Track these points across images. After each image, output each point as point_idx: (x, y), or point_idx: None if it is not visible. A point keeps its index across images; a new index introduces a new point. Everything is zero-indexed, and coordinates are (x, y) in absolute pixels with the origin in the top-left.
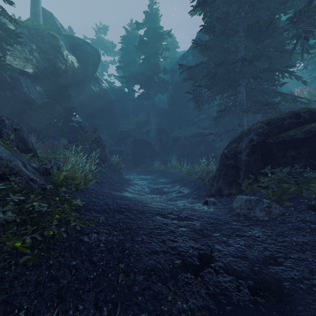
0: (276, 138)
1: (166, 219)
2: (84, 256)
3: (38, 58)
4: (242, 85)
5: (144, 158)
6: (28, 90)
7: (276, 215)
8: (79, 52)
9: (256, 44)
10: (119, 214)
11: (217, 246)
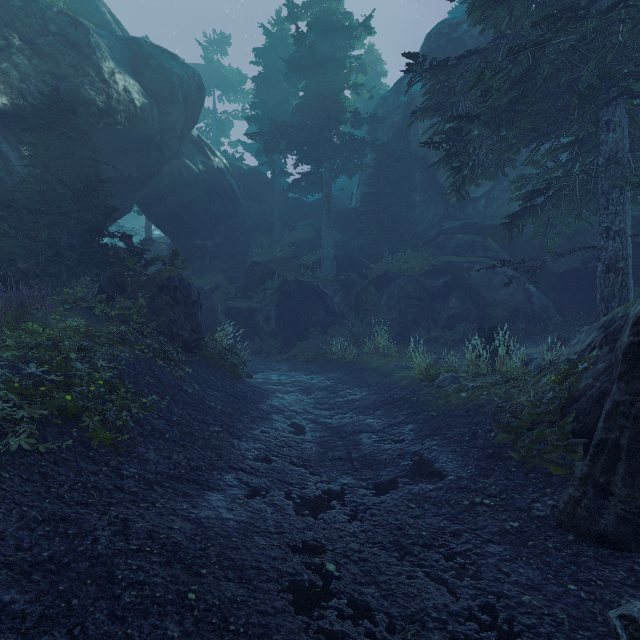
0: None
1: None
2: None
3: (27, 71)
4: (621, 102)
5: (306, 327)
6: None
7: None
8: (150, 73)
9: None
10: None
11: None
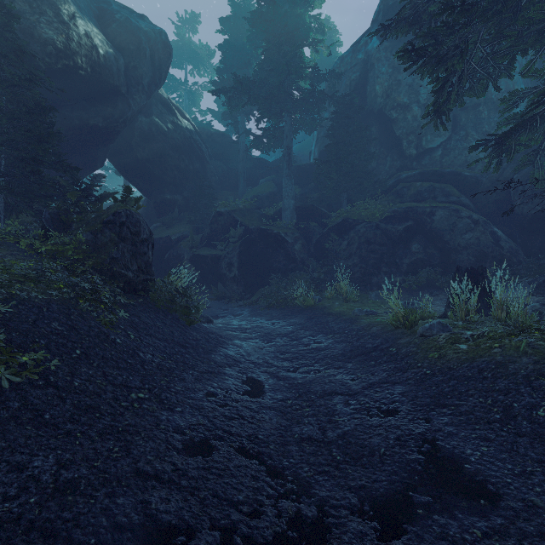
0: None
1: None
2: None
3: None
4: None
5: (268, 273)
6: None
7: None
8: (117, 27)
9: None
10: None
11: None
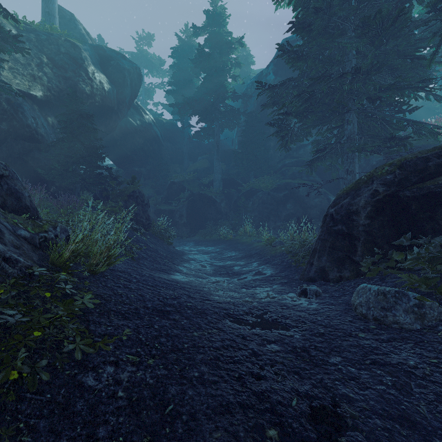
0: (417, 189)
1: (242, 327)
2: (80, 426)
3: (51, 76)
4: (352, 112)
5: (205, 221)
6: (34, 121)
7: (434, 321)
8: (112, 69)
9: (375, 48)
10: (161, 317)
11: (343, 389)
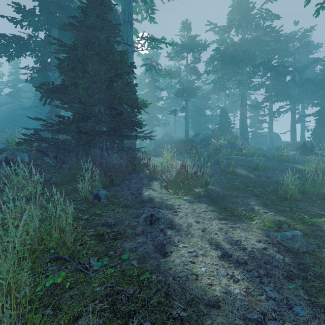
0: None
1: None
2: None
3: None
4: None
5: None
6: None
7: None
8: None
9: None
10: None
11: None
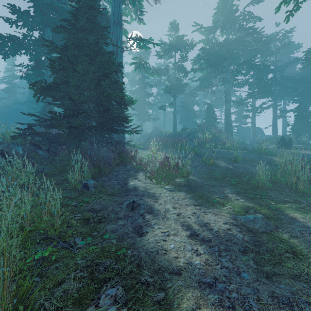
0: None
1: None
2: None
3: None
4: None
5: None
6: None
7: None
8: None
9: None
10: None
11: None
